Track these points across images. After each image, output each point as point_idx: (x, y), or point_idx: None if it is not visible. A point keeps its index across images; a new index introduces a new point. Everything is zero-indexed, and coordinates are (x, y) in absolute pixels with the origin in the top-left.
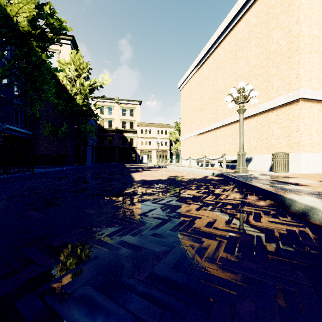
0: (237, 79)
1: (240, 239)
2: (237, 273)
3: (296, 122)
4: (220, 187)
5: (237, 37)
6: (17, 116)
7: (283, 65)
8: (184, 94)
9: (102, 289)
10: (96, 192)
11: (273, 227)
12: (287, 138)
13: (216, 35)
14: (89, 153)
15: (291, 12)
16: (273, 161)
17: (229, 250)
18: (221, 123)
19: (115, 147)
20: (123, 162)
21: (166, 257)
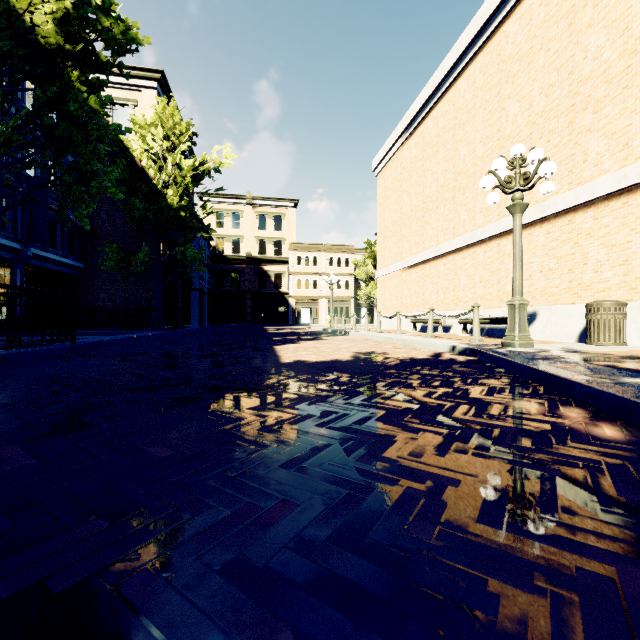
0: (501, 143)
1: (623, 589)
2: None
3: None
4: (479, 383)
5: (502, 53)
6: (55, 232)
7: (612, 105)
8: (385, 182)
9: None
10: (189, 392)
11: None
12: (620, 269)
13: (454, 53)
14: (195, 305)
15: None
16: (590, 321)
17: None
18: (465, 239)
19: (247, 292)
20: (261, 322)
21: None
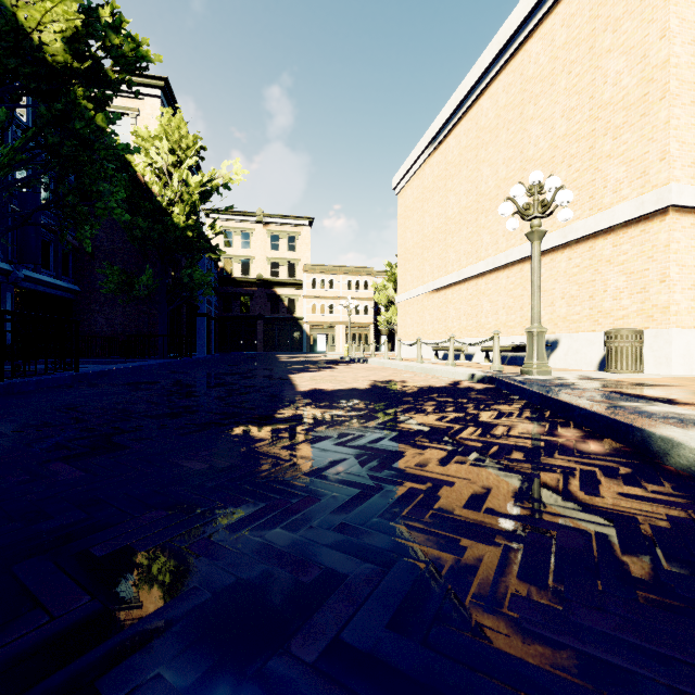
0: (524, 166)
1: (557, 542)
2: (564, 647)
3: (661, 260)
4: (491, 408)
5: (525, 73)
6: (48, 252)
7: (630, 132)
8: (406, 201)
9: (203, 690)
10: (210, 418)
11: (633, 509)
12: (638, 297)
13: (476, 70)
14: (201, 331)
15: (649, 14)
16: (609, 349)
17: (532, 575)
18: (488, 263)
19: (258, 317)
20: (273, 350)
21: (372, 592)
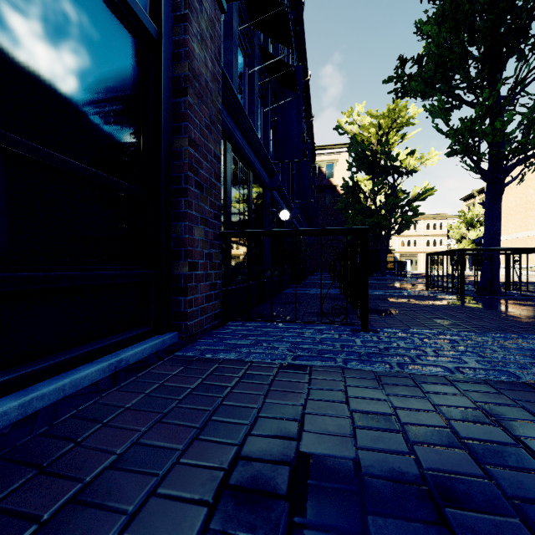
0: None
1: None
2: None
3: None
4: None
5: None
6: None
7: None
8: None
9: None
10: None
11: None
12: None
13: None
14: None
15: None
16: None
17: None
18: None
19: None
20: None
21: None
